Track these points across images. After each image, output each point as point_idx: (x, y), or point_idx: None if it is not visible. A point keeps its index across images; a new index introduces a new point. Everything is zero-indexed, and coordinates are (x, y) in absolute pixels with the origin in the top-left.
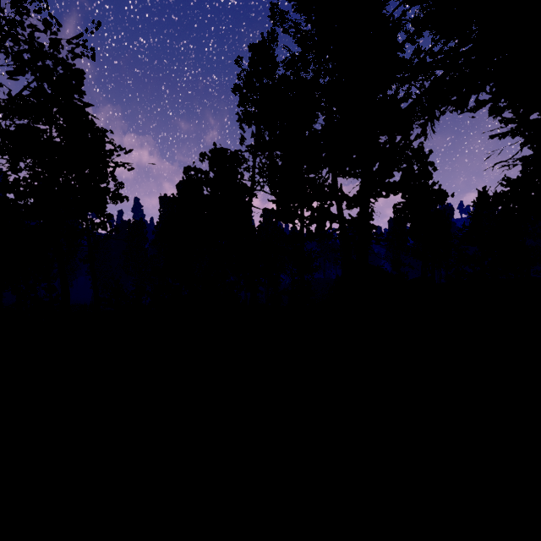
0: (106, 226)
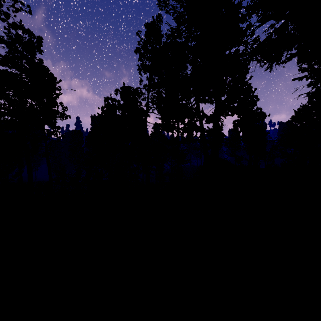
0: (56, 133)
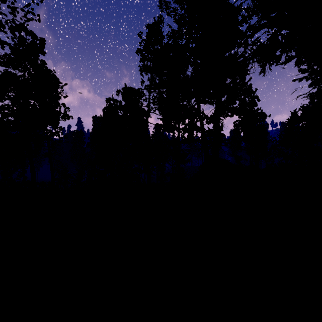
0: (59, 134)
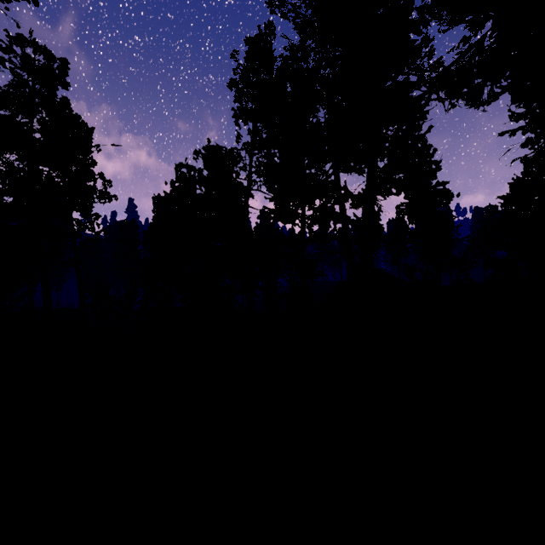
0: (93, 226)
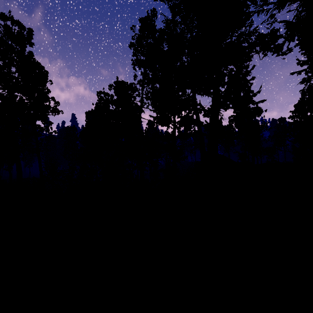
0: (48, 129)
